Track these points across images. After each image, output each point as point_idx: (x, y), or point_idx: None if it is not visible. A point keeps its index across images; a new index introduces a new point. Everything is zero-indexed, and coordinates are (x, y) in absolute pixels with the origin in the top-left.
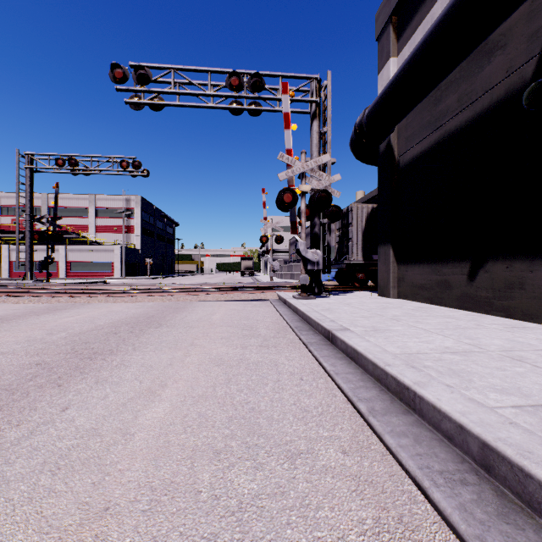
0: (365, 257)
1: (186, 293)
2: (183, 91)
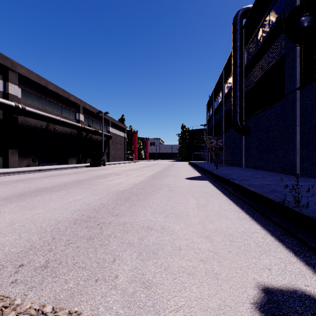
0: None
1: None
2: None
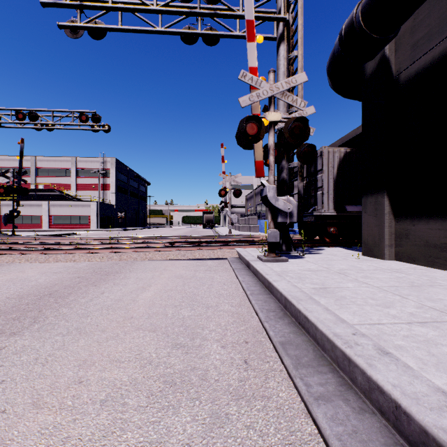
0: (337, 208)
1: (133, 249)
2: (122, 6)
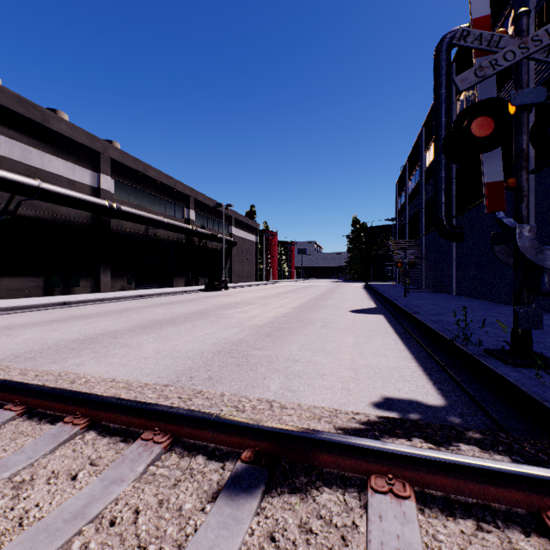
0: None
1: None
2: None
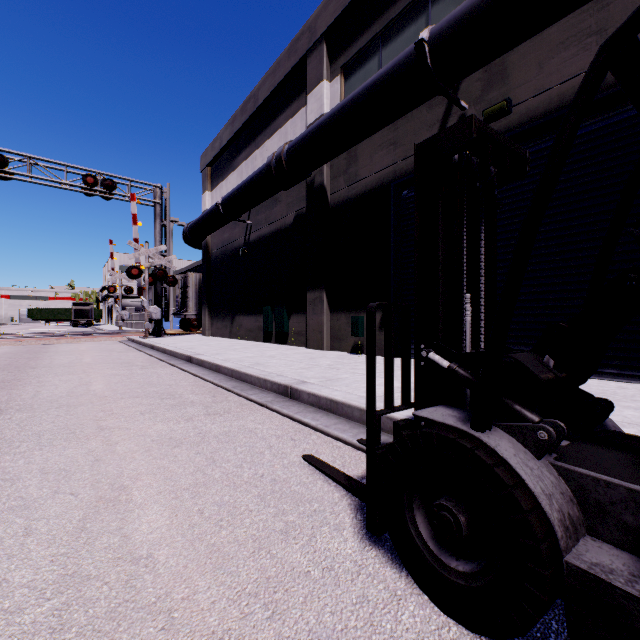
0: (199, 310)
1: (37, 339)
2: (40, 177)
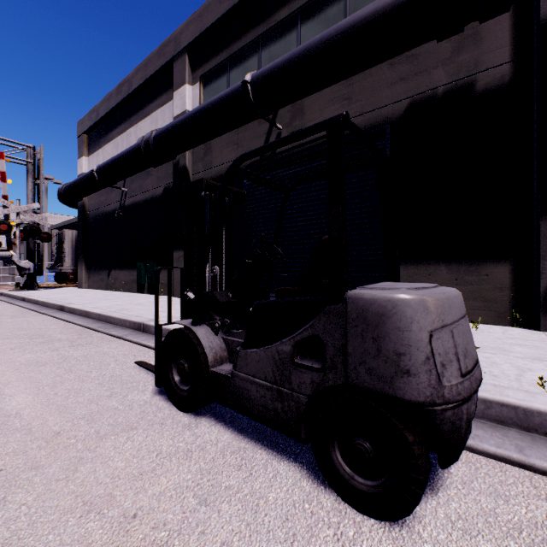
0: (76, 264)
1: None
2: None
